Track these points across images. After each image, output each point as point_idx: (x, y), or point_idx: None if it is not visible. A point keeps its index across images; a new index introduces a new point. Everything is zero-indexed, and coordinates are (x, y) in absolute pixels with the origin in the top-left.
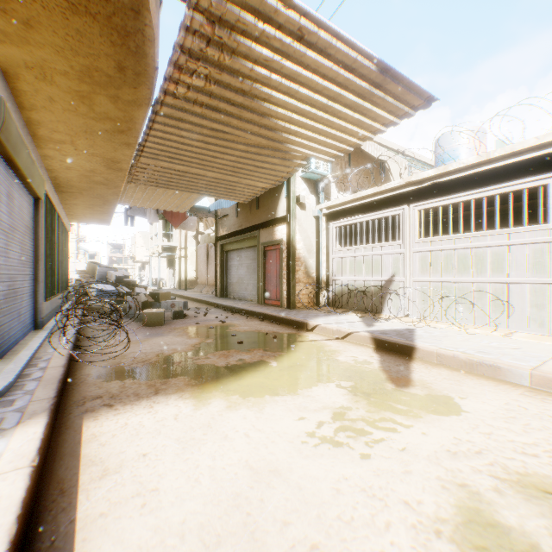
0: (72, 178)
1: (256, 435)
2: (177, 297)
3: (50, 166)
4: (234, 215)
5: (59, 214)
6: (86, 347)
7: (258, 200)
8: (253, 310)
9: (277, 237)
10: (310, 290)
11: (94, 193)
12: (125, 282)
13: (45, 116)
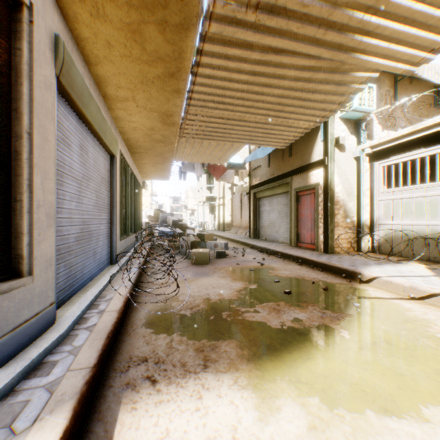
0: (138, 139)
1: None
2: (217, 237)
3: (121, 128)
4: (266, 165)
5: (132, 171)
6: (145, 283)
7: (290, 148)
8: (288, 253)
9: (312, 182)
10: (349, 234)
11: (155, 152)
12: (179, 225)
13: (107, 69)
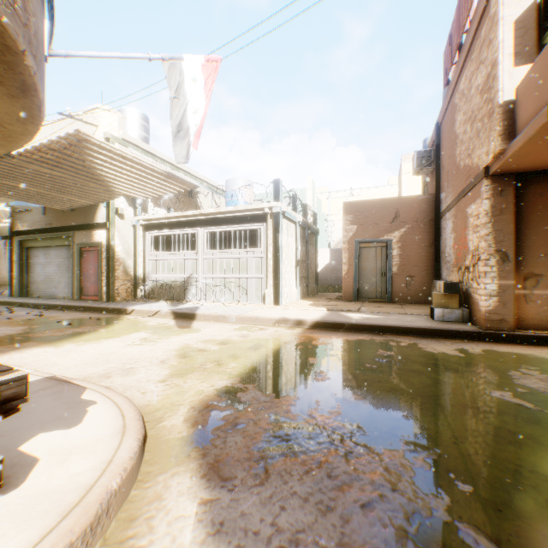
0: None
1: (101, 349)
2: None
3: None
4: (41, 211)
5: None
6: None
7: None
8: (71, 305)
9: (96, 240)
10: (128, 285)
11: None
12: None
13: None
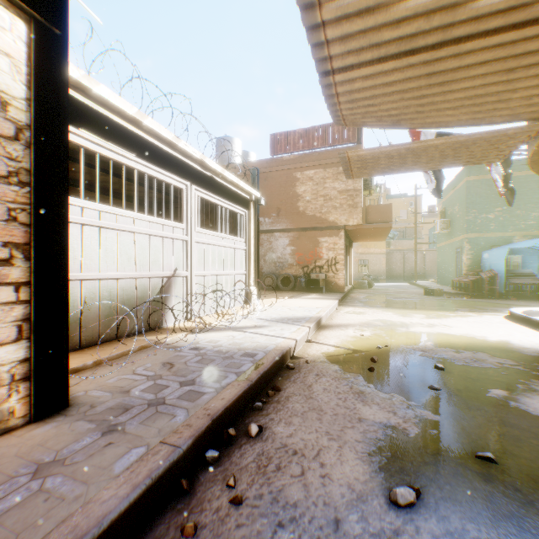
0: None
1: (474, 330)
2: None
3: None
4: None
5: None
6: None
7: None
8: (144, 489)
9: None
10: None
11: None
12: None
13: None
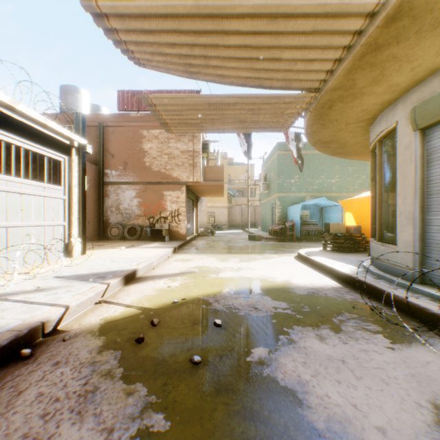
0: None
1: (270, 272)
2: None
3: None
4: None
5: None
6: None
7: None
8: None
9: None
10: None
11: None
12: None
13: None
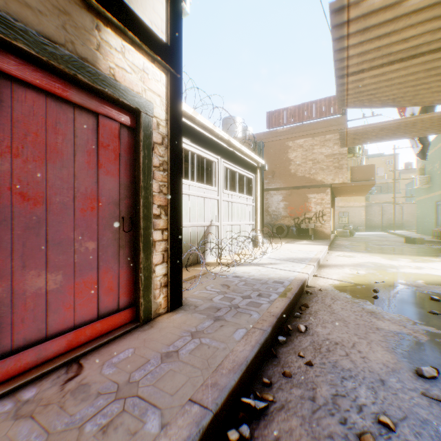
0: None
1: None
2: None
3: None
4: None
5: None
6: None
7: None
8: (259, 348)
9: (123, 78)
10: None
11: None
12: None
13: None
